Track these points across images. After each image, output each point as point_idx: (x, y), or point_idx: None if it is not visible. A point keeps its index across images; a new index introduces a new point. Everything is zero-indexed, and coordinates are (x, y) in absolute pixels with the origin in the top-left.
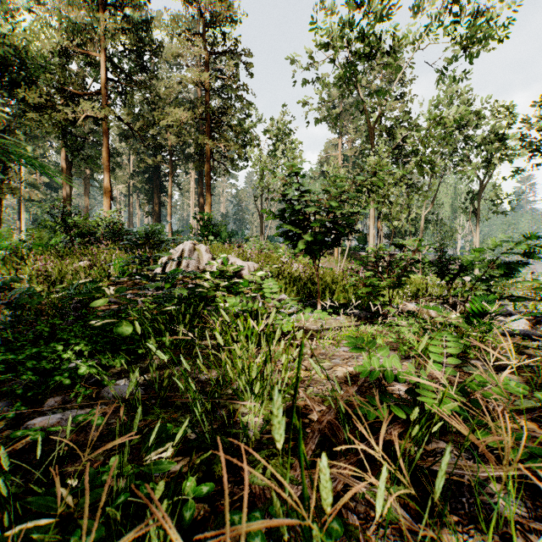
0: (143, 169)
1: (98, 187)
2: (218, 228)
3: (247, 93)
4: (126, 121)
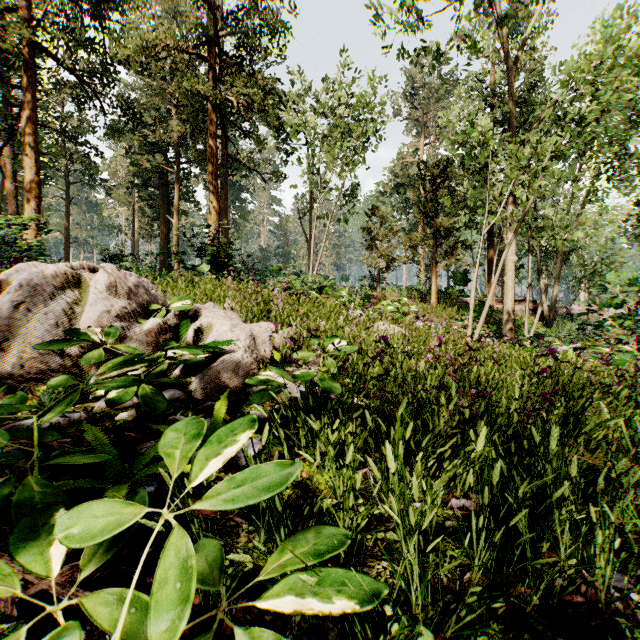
0: (144, 180)
1: (96, 212)
2: (225, 251)
3: (281, 2)
4: (62, 59)
